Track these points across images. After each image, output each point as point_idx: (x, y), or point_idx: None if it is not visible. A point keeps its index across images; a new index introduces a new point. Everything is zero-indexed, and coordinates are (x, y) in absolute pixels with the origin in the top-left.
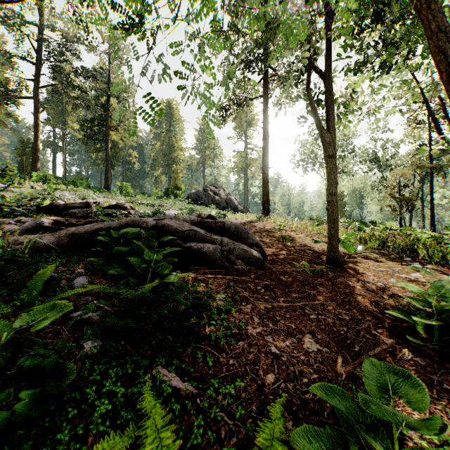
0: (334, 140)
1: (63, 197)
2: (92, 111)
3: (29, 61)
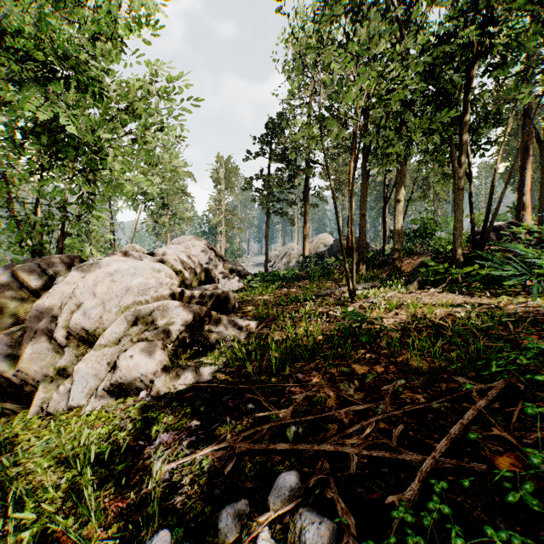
0: (542, 156)
1: None
2: None
3: None
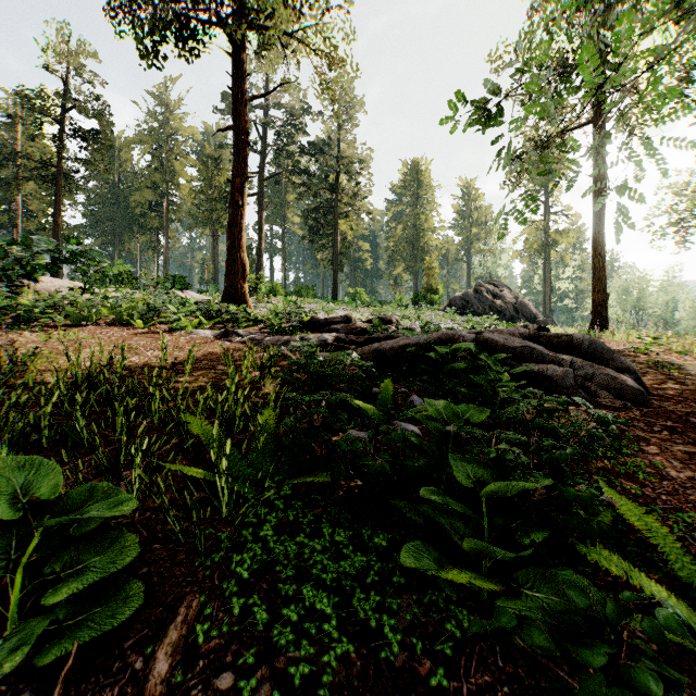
0: None
1: (312, 311)
2: (318, 197)
3: (253, 150)
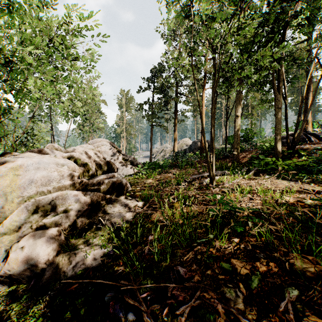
0: None
1: None
2: None
3: None
